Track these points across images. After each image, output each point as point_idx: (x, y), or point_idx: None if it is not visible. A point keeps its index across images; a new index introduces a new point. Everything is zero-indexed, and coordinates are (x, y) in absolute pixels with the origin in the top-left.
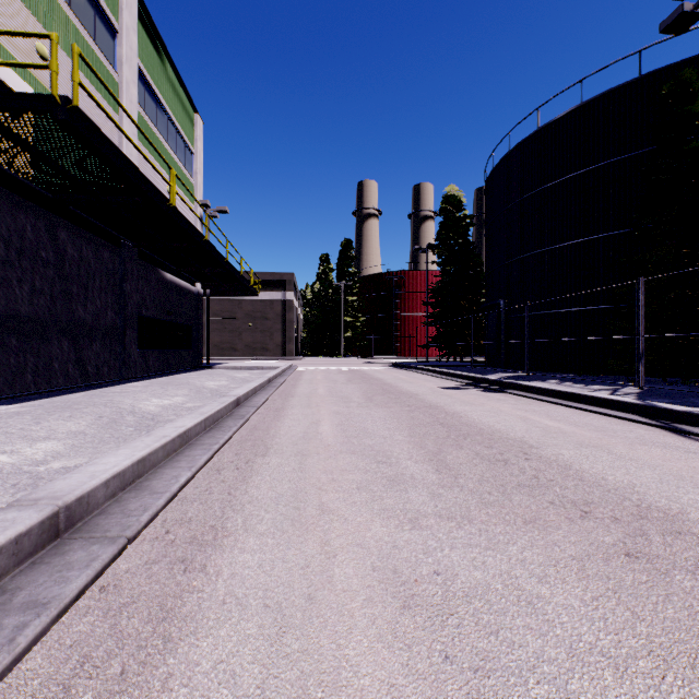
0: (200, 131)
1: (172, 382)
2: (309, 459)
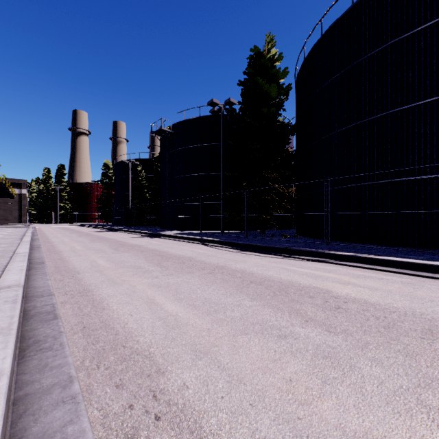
0: None
1: None
2: (50, 231)
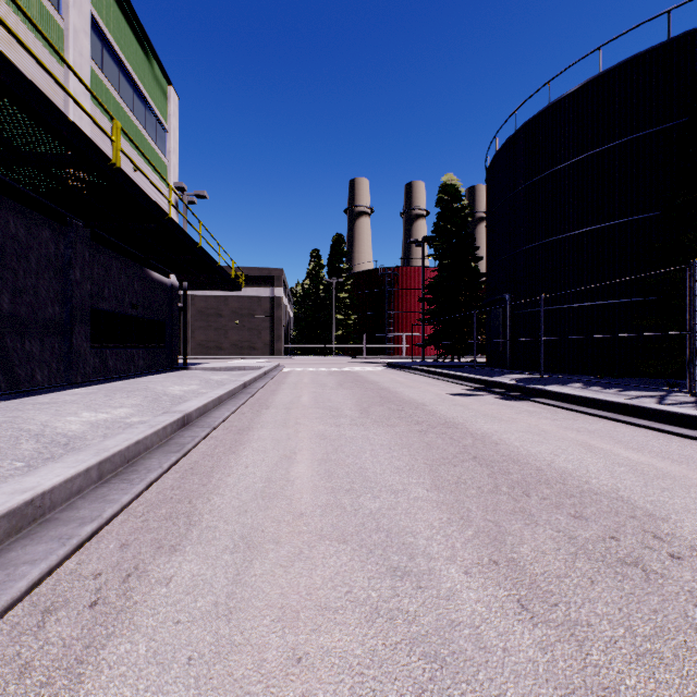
0: (175, 106)
1: (125, 388)
2: (257, 561)
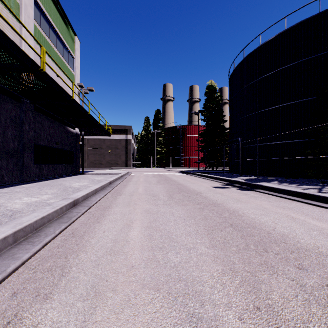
0: (78, 46)
1: (50, 184)
2: (99, 308)
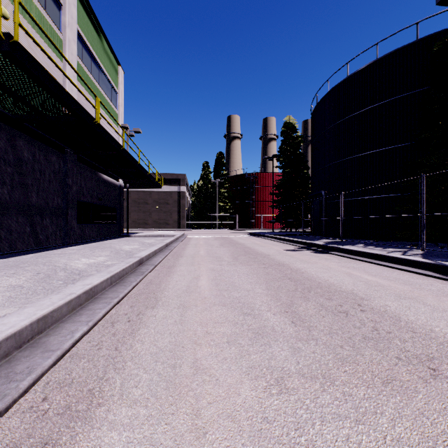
0: (122, 78)
1: (99, 246)
2: (189, 311)
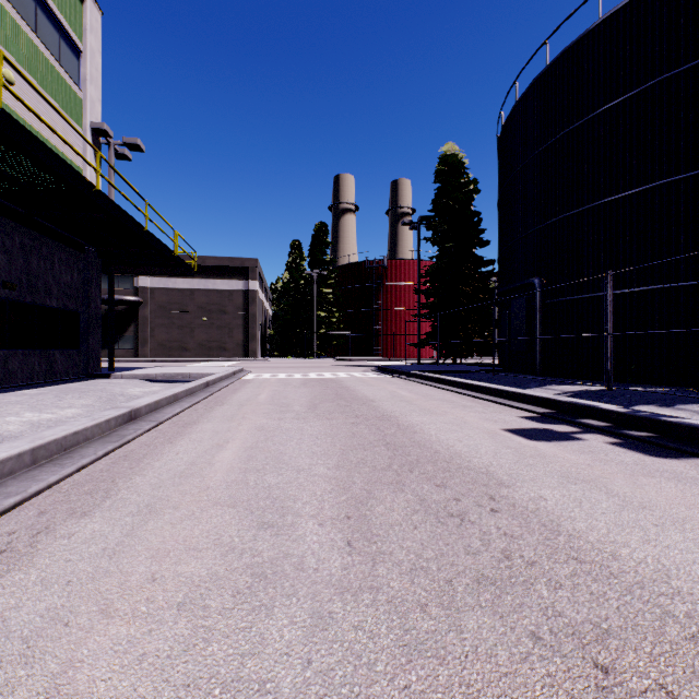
0: (94, 20)
1: None
2: None
